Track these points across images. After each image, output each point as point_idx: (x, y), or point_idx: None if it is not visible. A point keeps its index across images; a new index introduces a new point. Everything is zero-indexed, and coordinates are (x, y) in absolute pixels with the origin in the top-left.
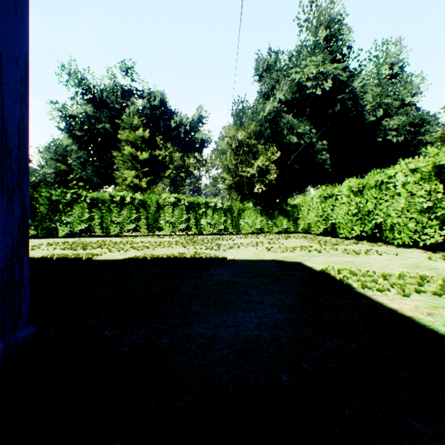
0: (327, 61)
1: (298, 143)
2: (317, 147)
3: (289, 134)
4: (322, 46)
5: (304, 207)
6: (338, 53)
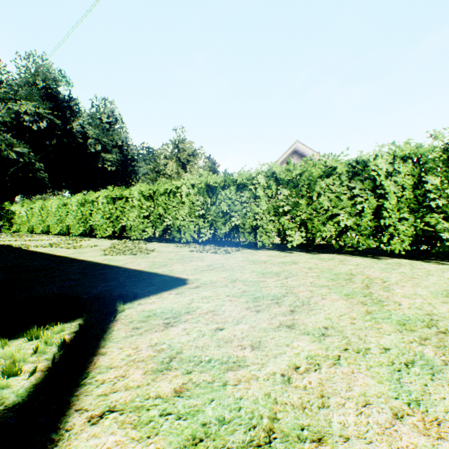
0: (44, 107)
1: (19, 159)
2: (37, 167)
3: (9, 150)
4: (37, 98)
5: (17, 213)
6: (57, 100)
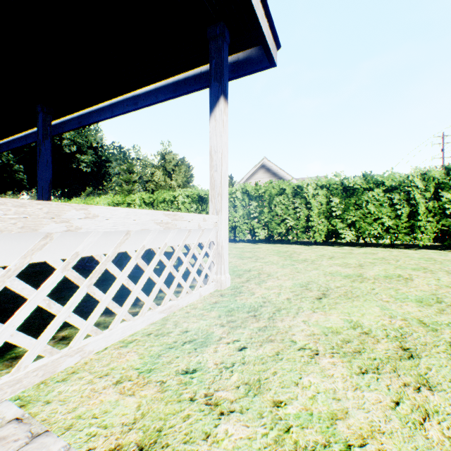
0: None
1: None
2: (16, 168)
3: None
4: None
5: None
6: None
